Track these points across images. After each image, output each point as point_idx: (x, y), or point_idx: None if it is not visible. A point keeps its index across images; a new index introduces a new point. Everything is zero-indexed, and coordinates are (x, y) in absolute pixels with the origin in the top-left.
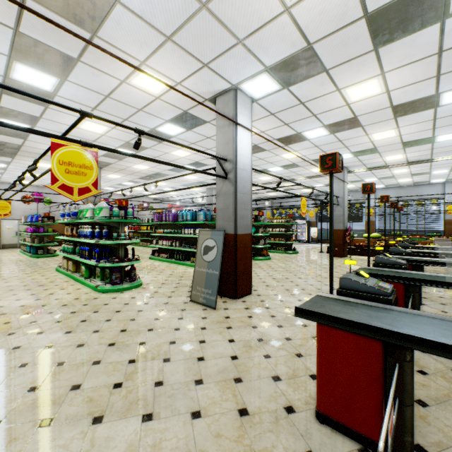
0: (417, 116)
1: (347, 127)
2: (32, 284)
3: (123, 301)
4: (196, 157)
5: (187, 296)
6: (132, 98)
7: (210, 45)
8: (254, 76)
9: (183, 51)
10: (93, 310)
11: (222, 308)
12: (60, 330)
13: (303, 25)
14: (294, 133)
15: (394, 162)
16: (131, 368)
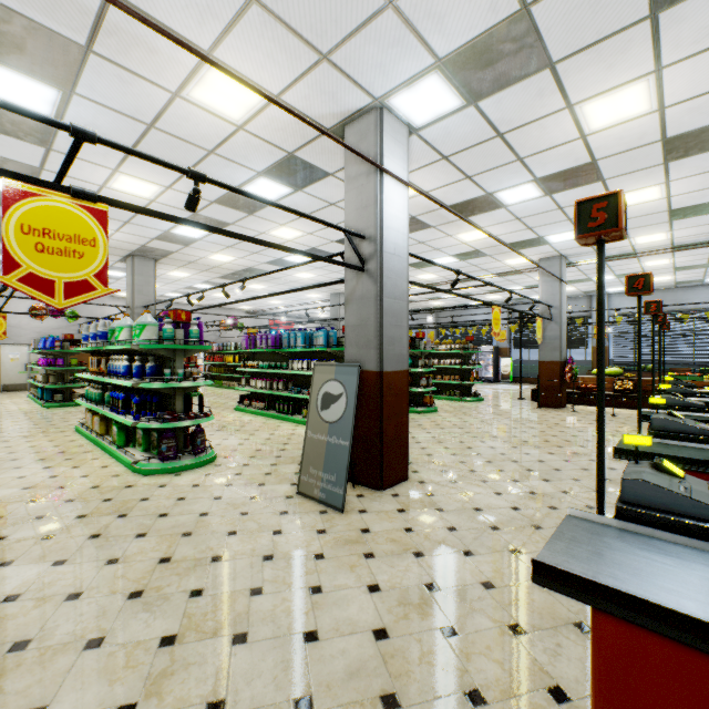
0: (706, 158)
1: (575, 182)
2: (26, 458)
3: (177, 492)
4: (312, 241)
5: (292, 484)
6: (195, 129)
7: (332, 12)
8: (415, 80)
9: (282, 27)
10: (119, 512)
11: (355, 509)
12: (45, 557)
13: None
14: (482, 194)
15: (649, 247)
16: (162, 660)
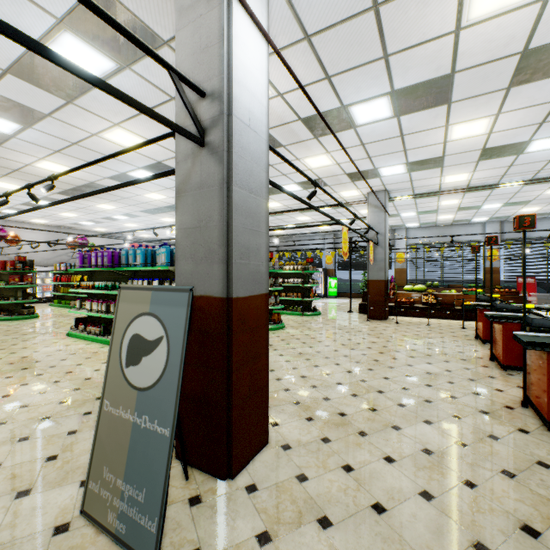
0: (541, 87)
1: (426, 102)
2: None
3: None
4: (157, 152)
5: (83, 484)
6: None
7: None
8: None
9: None
10: None
11: None
12: None
13: None
14: (337, 105)
15: (451, 187)
16: None
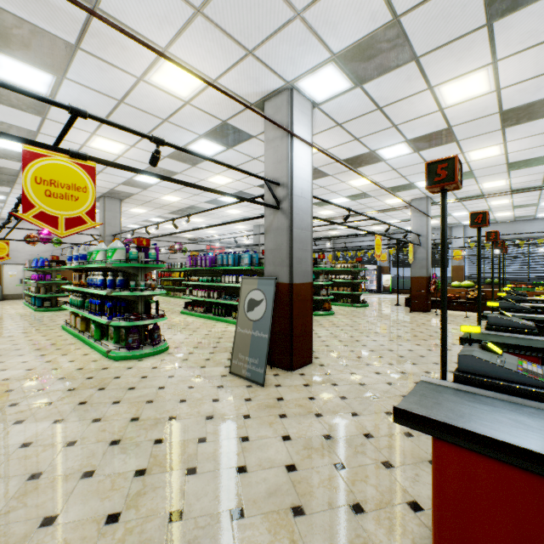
0: (532, 125)
1: (436, 142)
2: (27, 348)
3: (141, 372)
4: (240, 185)
5: (226, 367)
6: (154, 103)
7: (255, 21)
8: (316, 69)
9: (219, 31)
10: (99, 386)
11: (272, 384)
12: (47, 417)
13: None
14: (367, 151)
15: (493, 191)
16: (136, 485)
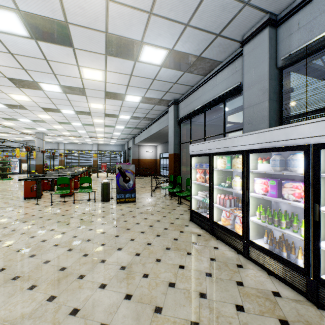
0: (67, 125)
1: (41, 122)
2: None
3: None
4: None
5: None
6: None
7: None
8: None
9: None
10: None
11: None
12: None
13: (20, 102)
14: (13, 118)
15: (68, 135)
16: None
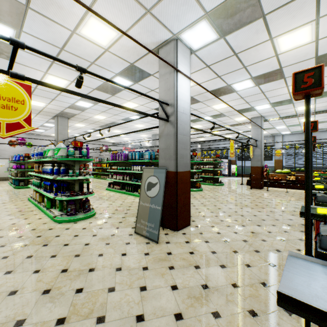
0: None
1: (271, 79)
2: (2, 214)
3: (74, 232)
4: (143, 108)
5: (132, 228)
6: (84, 50)
7: None
8: (194, 24)
9: None
10: (43, 243)
11: (164, 241)
12: (1, 269)
13: None
14: (225, 85)
15: (303, 112)
16: None
